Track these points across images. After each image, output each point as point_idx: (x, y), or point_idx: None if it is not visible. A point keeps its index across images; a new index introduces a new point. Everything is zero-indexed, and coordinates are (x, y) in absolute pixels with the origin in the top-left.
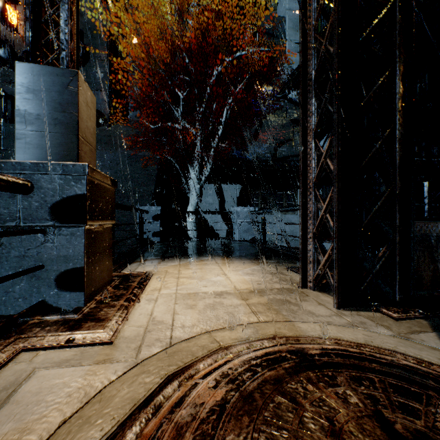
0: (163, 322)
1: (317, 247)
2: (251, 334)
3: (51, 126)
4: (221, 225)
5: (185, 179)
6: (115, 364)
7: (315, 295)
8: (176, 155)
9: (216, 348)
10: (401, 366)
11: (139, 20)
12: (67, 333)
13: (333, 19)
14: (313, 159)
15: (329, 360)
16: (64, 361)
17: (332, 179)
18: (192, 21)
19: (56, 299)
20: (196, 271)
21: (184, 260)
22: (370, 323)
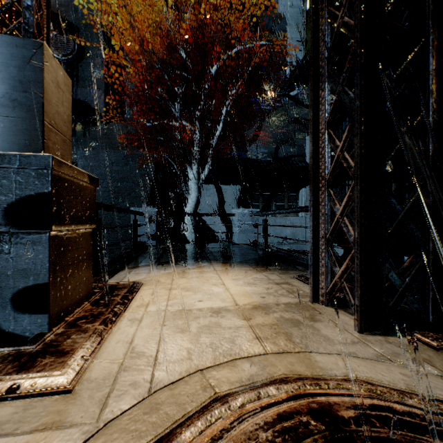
0: (145, 355)
1: (331, 256)
2: (257, 374)
3: (8, 108)
4: (220, 227)
5: (184, 179)
6: (66, 432)
7: (329, 313)
8: (174, 155)
9: (209, 399)
10: None
11: (137, 16)
12: (12, 376)
13: None
14: (326, 152)
15: (373, 434)
16: None
17: (351, 175)
18: (191, 17)
19: (12, 323)
20: (192, 281)
21: (179, 266)
22: (405, 355)
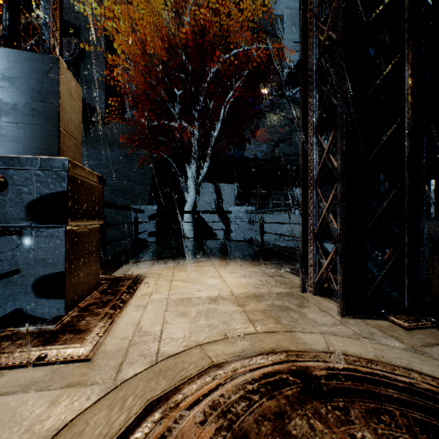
0: (151, 333)
1: (318, 249)
2: (248, 348)
3: (29, 117)
4: (218, 225)
5: (183, 178)
6: (90, 388)
7: (316, 301)
8: (173, 154)
9: (207, 366)
10: (423, 391)
11: (136, 17)
12: (39, 348)
13: (337, 2)
14: (314, 154)
15: (338, 385)
16: (31, 384)
17: (335, 175)
18: (190, 19)
19: (33, 307)
20: (191, 274)
21: (179, 261)
22: (379, 334)
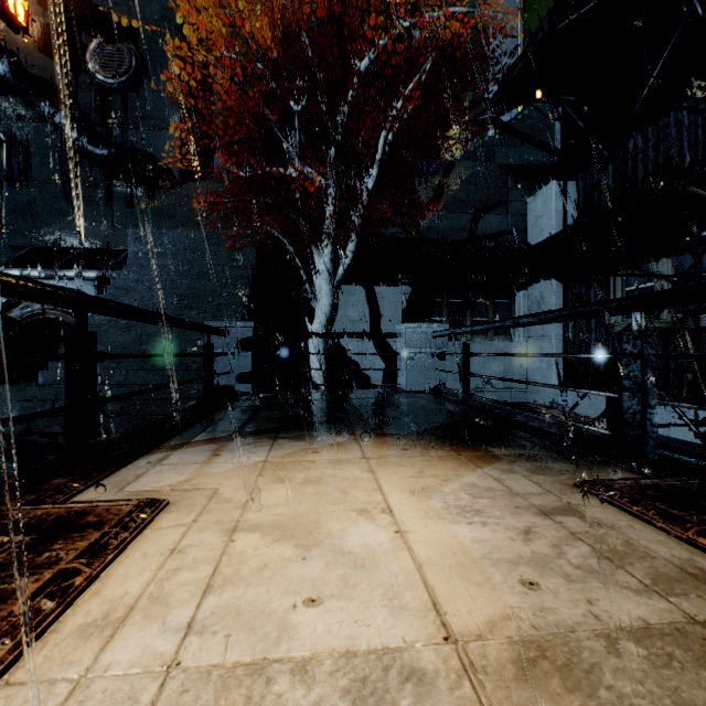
0: None
1: None
2: None
3: None
4: (373, 361)
5: (309, 276)
6: None
7: None
8: (291, 233)
9: None
10: None
11: (232, 5)
12: None
13: None
14: None
15: None
16: None
17: None
18: (323, 4)
19: None
20: (303, 495)
21: (283, 444)
22: None
